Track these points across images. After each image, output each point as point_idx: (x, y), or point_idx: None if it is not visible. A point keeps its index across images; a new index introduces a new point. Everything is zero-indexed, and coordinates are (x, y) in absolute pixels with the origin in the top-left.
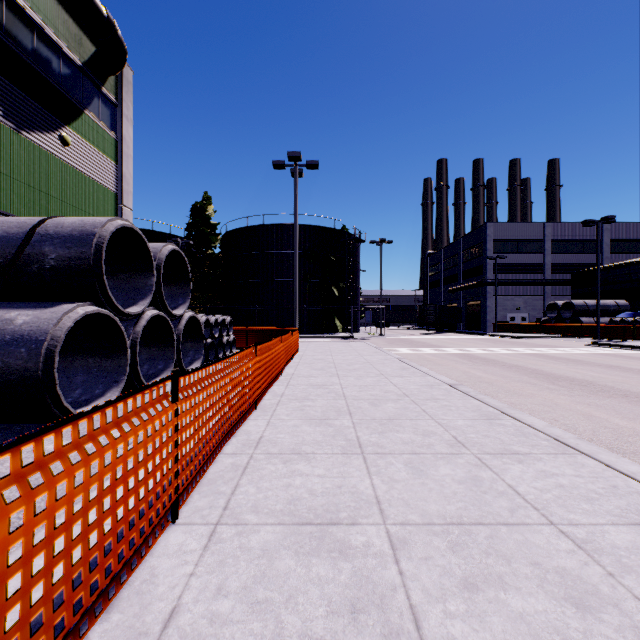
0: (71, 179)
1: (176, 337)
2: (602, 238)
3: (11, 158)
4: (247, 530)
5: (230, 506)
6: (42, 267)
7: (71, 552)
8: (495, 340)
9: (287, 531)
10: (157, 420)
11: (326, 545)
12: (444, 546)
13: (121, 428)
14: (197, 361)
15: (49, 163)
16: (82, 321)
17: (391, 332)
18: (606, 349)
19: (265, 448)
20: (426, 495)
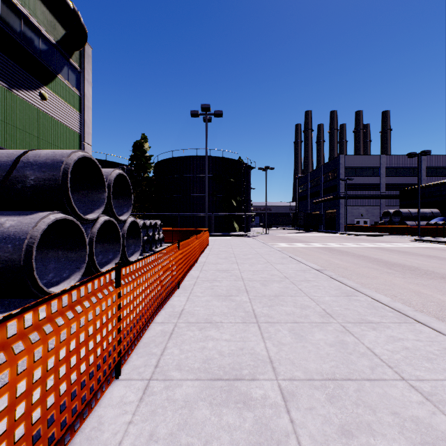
0: (48, 124)
1: (122, 235)
2: (421, 166)
3: (5, 108)
4: (173, 384)
5: (160, 365)
6: (24, 185)
7: (31, 414)
8: (346, 237)
9: (203, 385)
10: (104, 302)
11: (233, 397)
12: (323, 398)
13: (74, 310)
14: (137, 252)
15: (32, 112)
16: (54, 224)
17: (273, 231)
18: (425, 244)
19: (186, 318)
20: (306, 356)
